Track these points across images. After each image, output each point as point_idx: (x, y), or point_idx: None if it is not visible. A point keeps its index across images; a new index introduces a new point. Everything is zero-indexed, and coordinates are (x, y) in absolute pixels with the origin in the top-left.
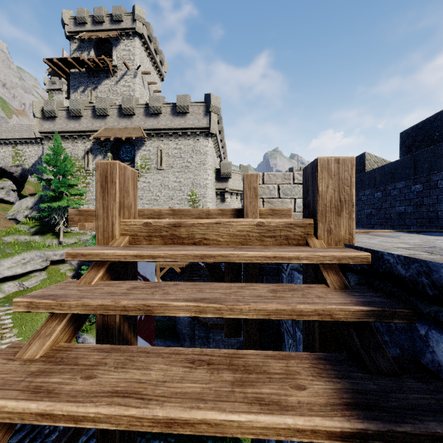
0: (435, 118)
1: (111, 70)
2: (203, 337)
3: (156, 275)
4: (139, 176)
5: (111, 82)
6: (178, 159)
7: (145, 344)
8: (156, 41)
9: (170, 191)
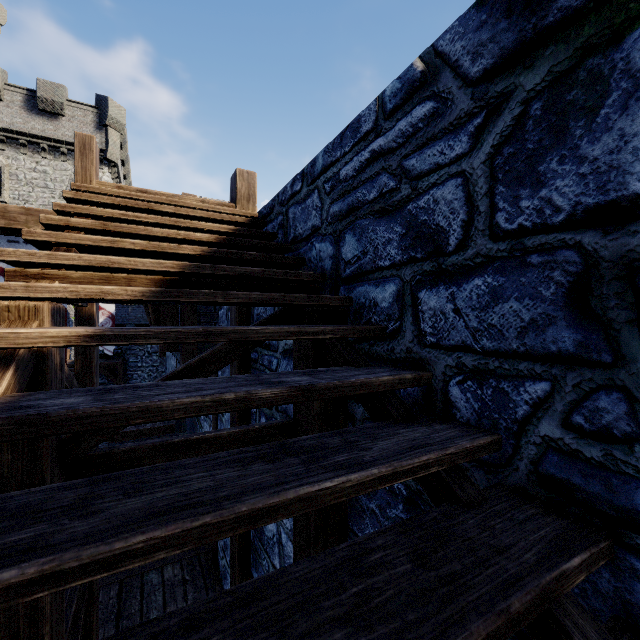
0: None
1: None
2: None
3: None
4: None
5: None
6: (41, 190)
7: None
8: None
9: None
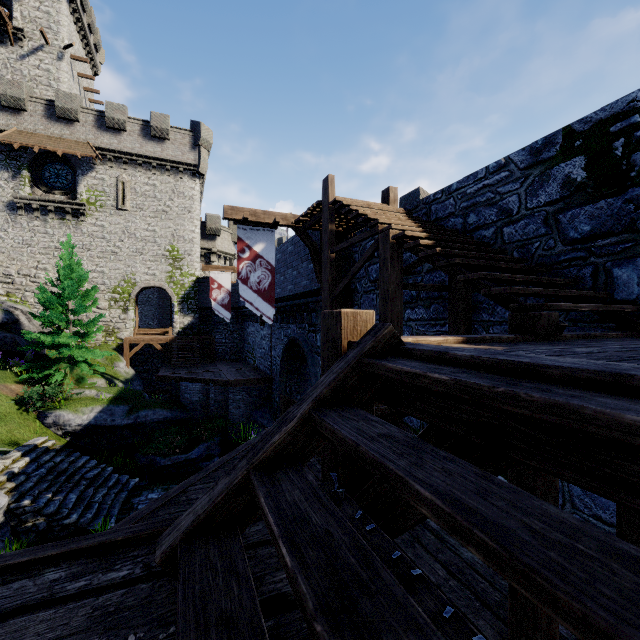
0: (416, 191)
1: (10, 33)
2: (221, 400)
3: (122, 356)
4: (85, 214)
5: (10, 52)
6: (152, 200)
7: (268, 306)
8: (91, 13)
9: (138, 242)
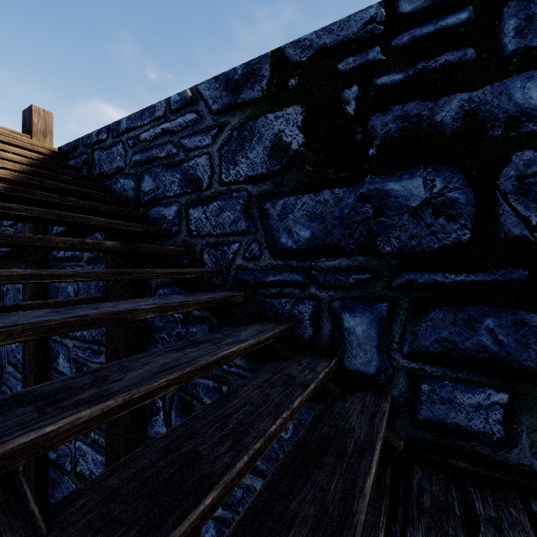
0: None
1: None
2: None
3: None
4: None
5: None
6: None
7: None
8: None
9: None
